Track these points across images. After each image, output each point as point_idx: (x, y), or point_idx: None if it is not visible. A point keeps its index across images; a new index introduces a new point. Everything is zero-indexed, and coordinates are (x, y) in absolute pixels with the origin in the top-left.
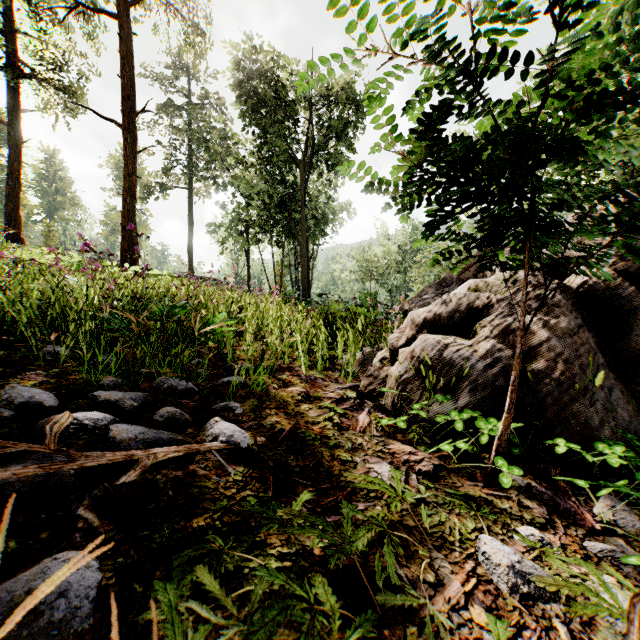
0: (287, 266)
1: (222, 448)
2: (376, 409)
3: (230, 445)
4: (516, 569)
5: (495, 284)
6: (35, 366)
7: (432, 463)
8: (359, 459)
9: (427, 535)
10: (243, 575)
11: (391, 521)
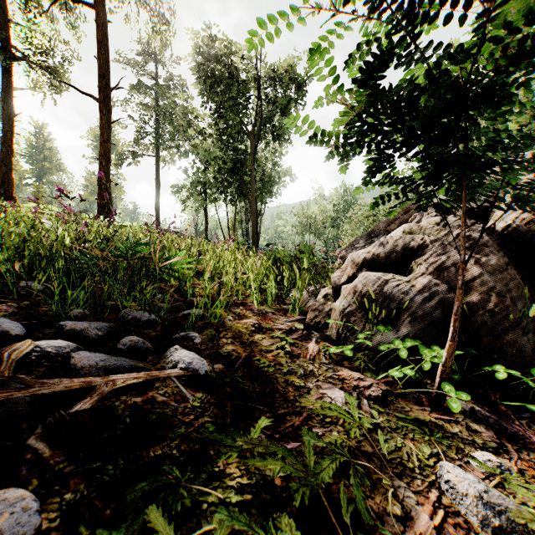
0: (239, 221)
1: (181, 375)
2: (322, 339)
3: (189, 372)
4: (484, 499)
5: (428, 227)
6: (9, 299)
7: (380, 388)
8: (312, 385)
9: (386, 462)
10: (201, 511)
11: (349, 447)
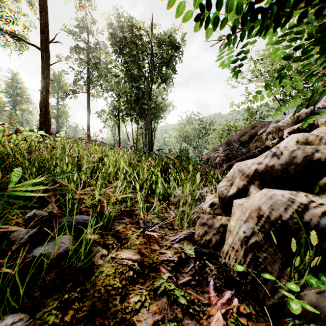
0: (140, 134)
1: None
2: (221, 278)
3: None
4: None
5: None
6: None
7: None
8: None
9: None
10: None
11: None
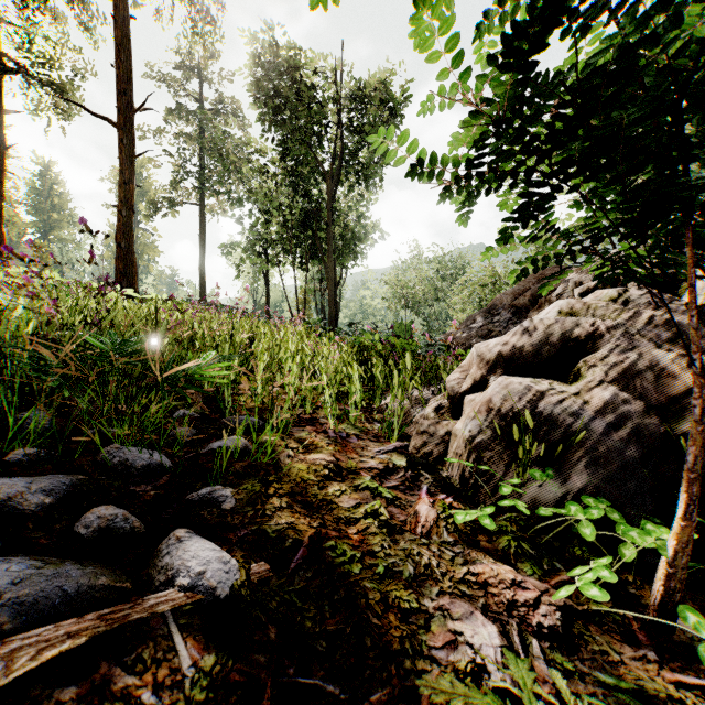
0: (311, 292)
1: (181, 601)
2: (438, 486)
3: (197, 594)
4: None
5: (600, 305)
6: None
7: (556, 607)
8: (431, 604)
9: None
10: None
11: None
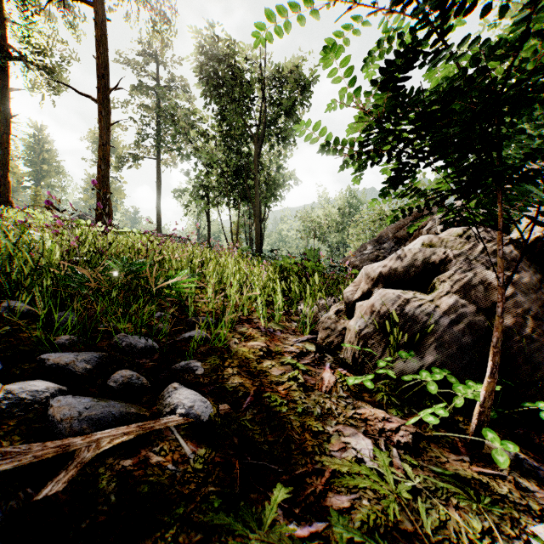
0: (242, 226)
1: (180, 422)
2: (337, 364)
3: (190, 418)
4: None
5: (450, 240)
6: None
7: (410, 432)
8: (331, 429)
9: None
10: None
11: (386, 526)
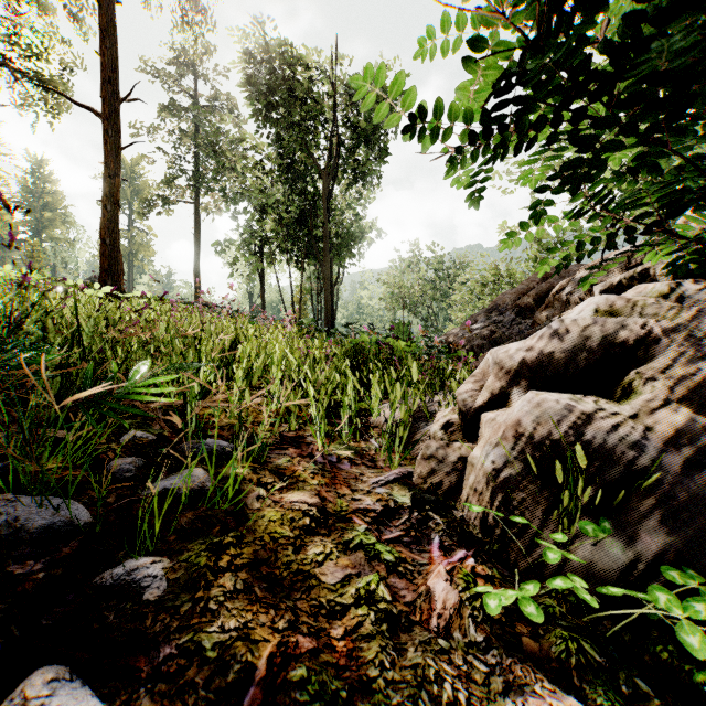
0: (308, 292)
1: None
2: (453, 536)
3: None
4: None
5: (649, 302)
6: None
7: None
8: None
9: None
10: None
11: None
